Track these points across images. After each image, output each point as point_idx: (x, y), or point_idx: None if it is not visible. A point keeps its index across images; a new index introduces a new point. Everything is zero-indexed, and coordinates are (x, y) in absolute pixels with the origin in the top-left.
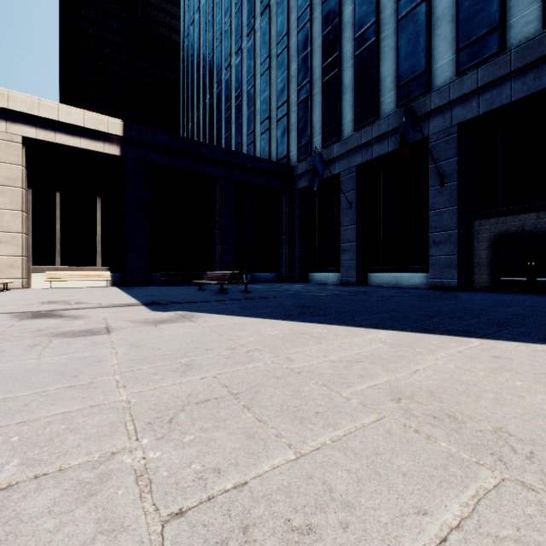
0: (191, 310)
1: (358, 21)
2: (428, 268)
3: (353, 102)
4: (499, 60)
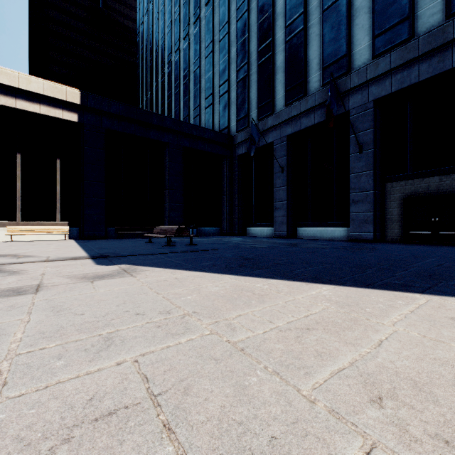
0: (135, 263)
1: (289, 12)
2: (348, 223)
3: (284, 81)
4: (409, 45)
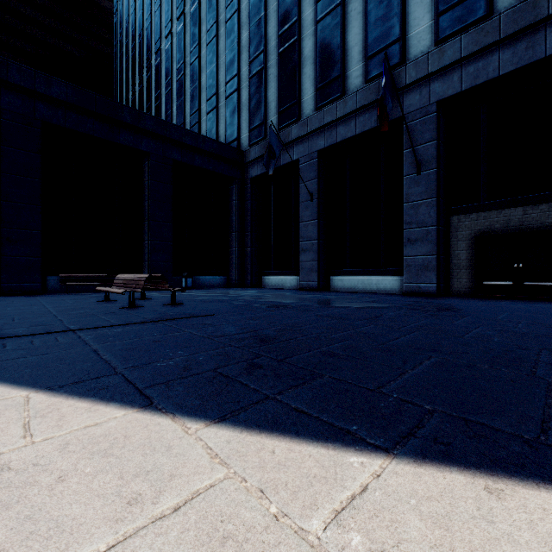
0: None
1: None
2: (400, 270)
3: (315, 76)
4: (486, 25)
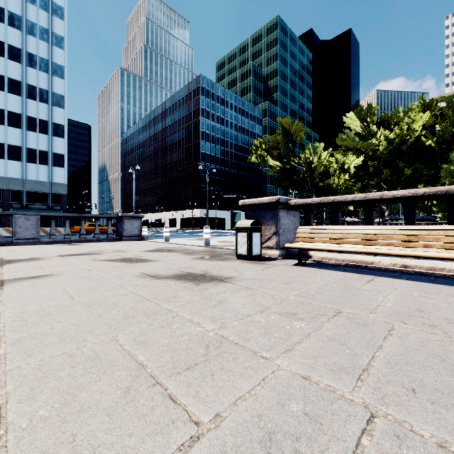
0: None
1: None
2: None
3: None
4: None
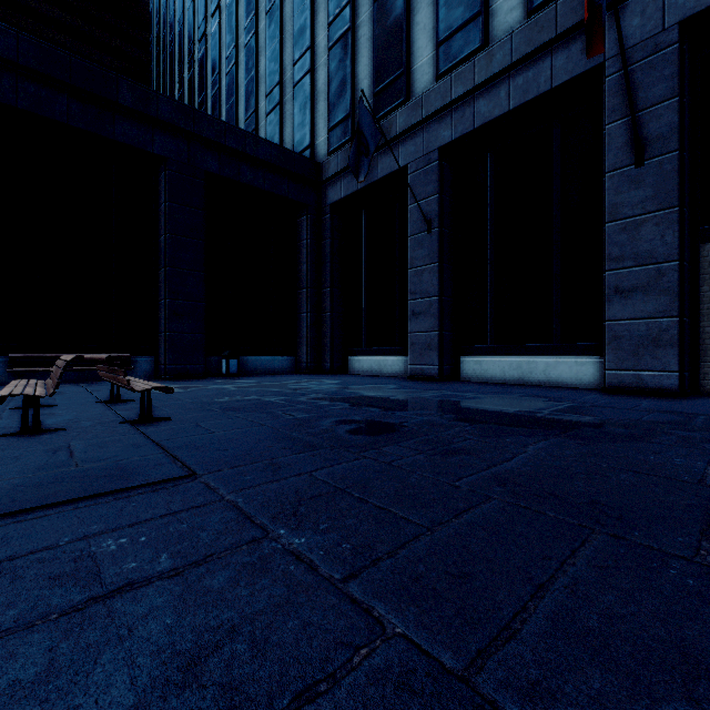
0: None
1: None
2: (592, 346)
3: (434, 25)
4: None
